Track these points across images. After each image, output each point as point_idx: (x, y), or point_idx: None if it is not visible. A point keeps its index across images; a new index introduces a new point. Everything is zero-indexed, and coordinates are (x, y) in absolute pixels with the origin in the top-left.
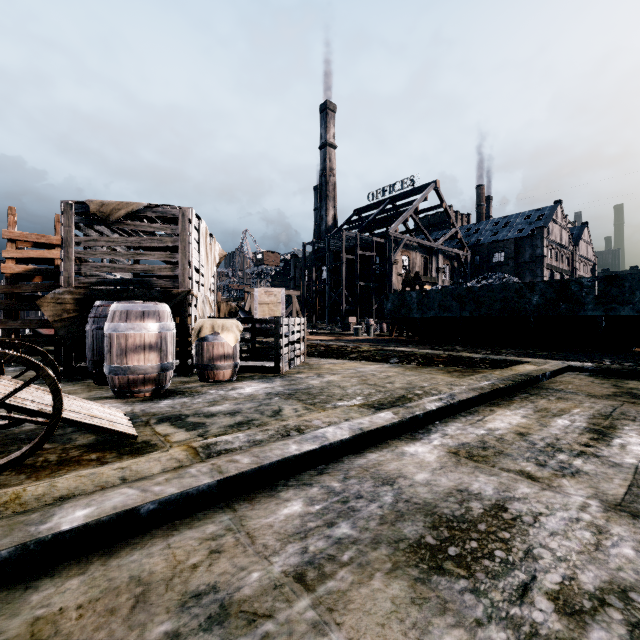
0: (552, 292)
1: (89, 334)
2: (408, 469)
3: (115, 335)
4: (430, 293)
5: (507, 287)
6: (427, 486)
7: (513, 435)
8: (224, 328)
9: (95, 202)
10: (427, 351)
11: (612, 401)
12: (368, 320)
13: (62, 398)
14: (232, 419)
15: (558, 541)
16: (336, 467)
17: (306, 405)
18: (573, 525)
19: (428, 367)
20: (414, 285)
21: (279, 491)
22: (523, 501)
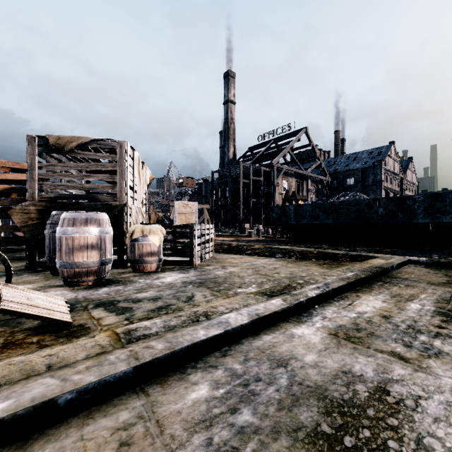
0: (392, 205)
1: (47, 236)
2: (298, 350)
3: (64, 237)
4: (303, 206)
5: (360, 202)
6: (316, 368)
7: (379, 318)
8: (151, 232)
9: (53, 136)
10: (302, 248)
11: (448, 288)
12: (258, 226)
13: (0, 293)
14: (154, 304)
15: (443, 428)
16: (237, 349)
17: (213, 292)
18: (451, 410)
19: (304, 261)
20: (291, 201)
21: (188, 374)
22: (401, 383)
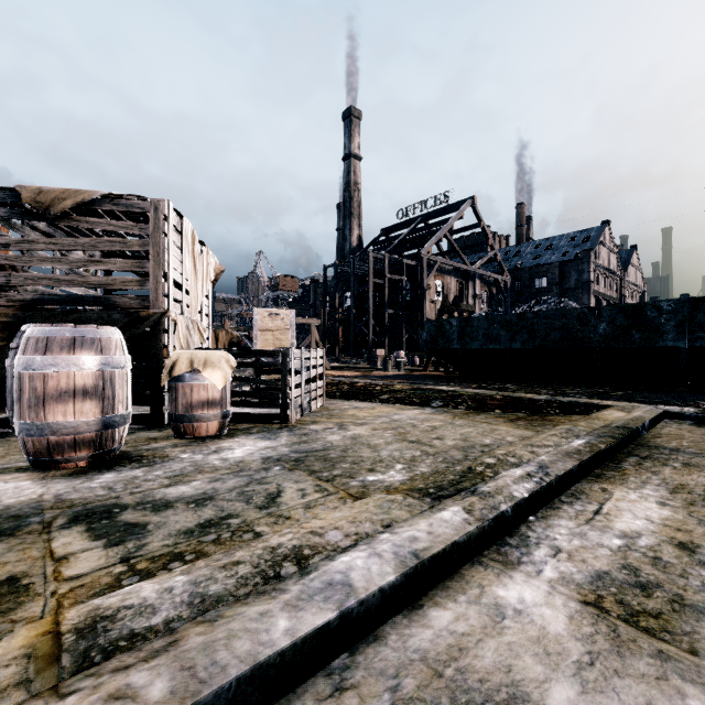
0: (623, 319)
1: (9, 372)
2: (524, 666)
3: (27, 375)
4: (473, 320)
5: (567, 313)
6: None
7: (673, 550)
8: (208, 363)
9: (29, 188)
10: (475, 391)
11: None
12: (398, 352)
13: None
14: (196, 515)
15: None
16: (372, 662)
17: (320, 482)
18: None
19: (482, 413)
20: (452, 312)
21: None
22: None
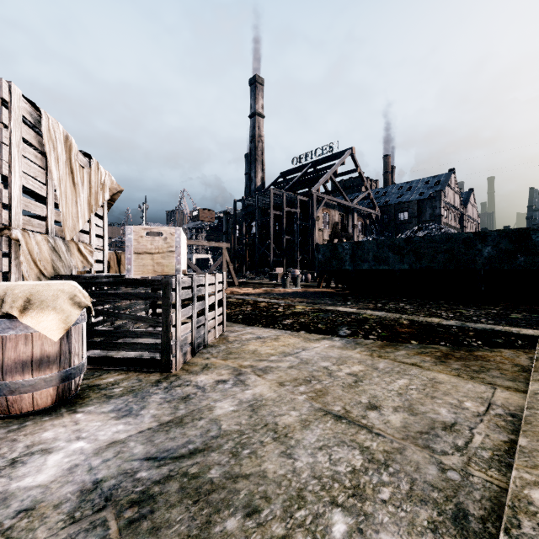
0: (508, 243)
1: None
2: None
3: None
4: (364, 244)
5: (453, 237)
6: None
7: None
8: (32, 303)
9: None
10: (377, 313)
11: None
12: (294, 271)
13: None
14: None
15: None
16: None
17: None
18: None
19: (398, 346)
20: (342, 237)
21: None
22: None
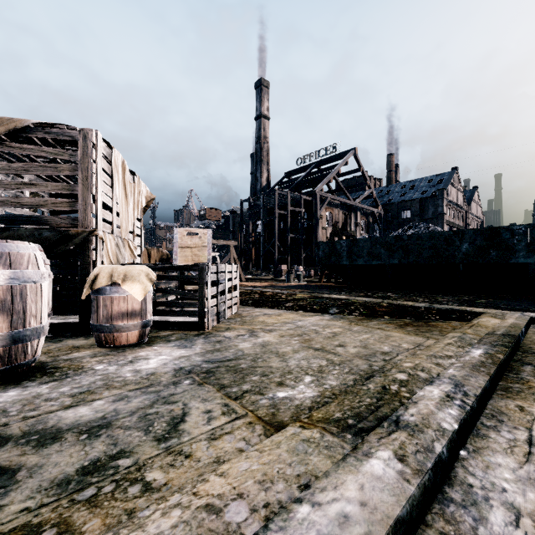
0: (482, 240)
1: None
2: None
3: None
4: (359, 242)
5: (436, 235)
6: None
7: None
8: (127, 277)
9: None
10: (364, 299)
11: None
12: (298, 267)
13: None
14: (82, 452)
15: None
16: None
17: (228, 400)
18: None
19: (373, 319)
20: (341, 235)
21: None
22: None
